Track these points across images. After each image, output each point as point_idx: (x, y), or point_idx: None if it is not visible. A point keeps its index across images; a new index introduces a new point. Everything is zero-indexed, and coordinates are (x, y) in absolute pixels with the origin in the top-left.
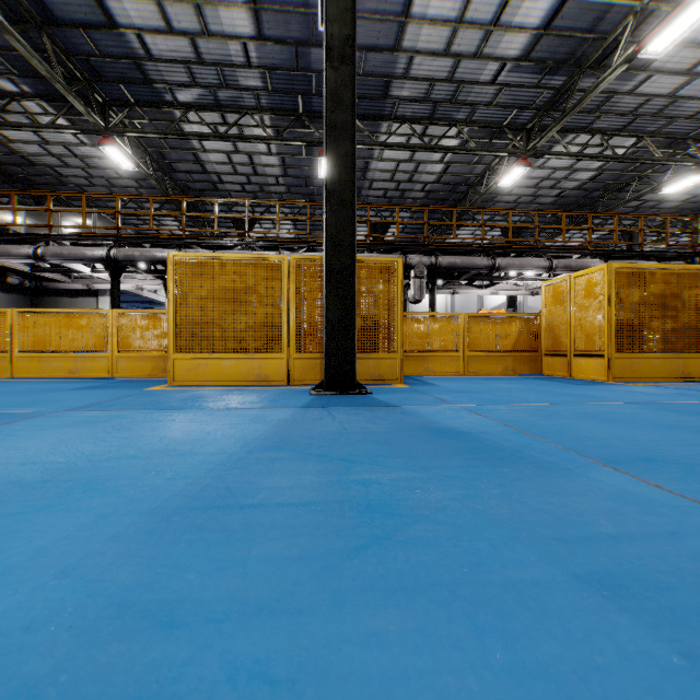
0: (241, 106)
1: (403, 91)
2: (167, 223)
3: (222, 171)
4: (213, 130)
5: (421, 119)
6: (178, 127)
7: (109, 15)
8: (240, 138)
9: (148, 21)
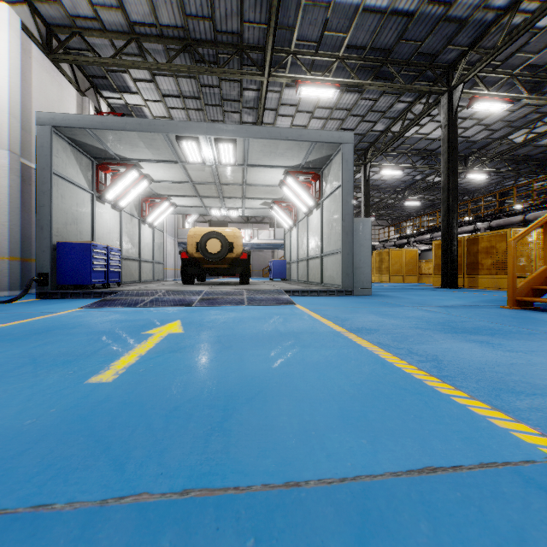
0: (435, 171)
1: (479, 137)
2: (486, 199)
3: (467, 180)
4: (427, 185)
5: (513, 131)
6: (429, 182)
7: (383, 180)
8: (435, 184)
9: (389, 176)
